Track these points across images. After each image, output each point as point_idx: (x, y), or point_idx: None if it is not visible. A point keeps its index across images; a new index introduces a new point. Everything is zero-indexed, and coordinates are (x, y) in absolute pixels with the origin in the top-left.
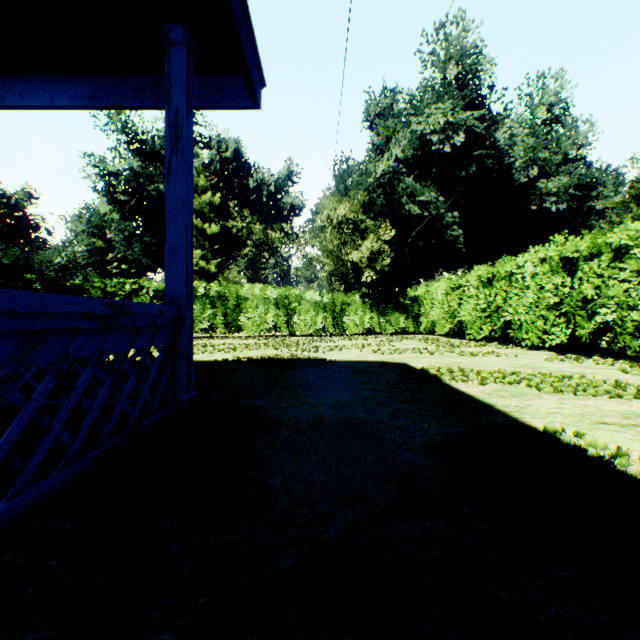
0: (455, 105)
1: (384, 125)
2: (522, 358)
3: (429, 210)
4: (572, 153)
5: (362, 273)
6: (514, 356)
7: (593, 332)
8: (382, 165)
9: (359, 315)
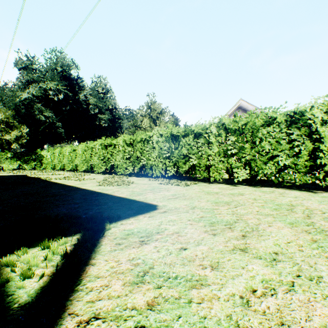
0: (60, 83)
1: (27, 74)
2: (59, 173)
3: (50, 119)
4: (110, 107)
5: (12, 144)
6: (58, 172)
7: (77, 166)
8: (25, 94)
9: (10, 162)
